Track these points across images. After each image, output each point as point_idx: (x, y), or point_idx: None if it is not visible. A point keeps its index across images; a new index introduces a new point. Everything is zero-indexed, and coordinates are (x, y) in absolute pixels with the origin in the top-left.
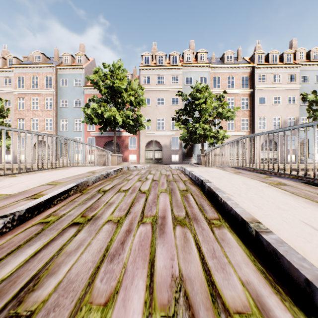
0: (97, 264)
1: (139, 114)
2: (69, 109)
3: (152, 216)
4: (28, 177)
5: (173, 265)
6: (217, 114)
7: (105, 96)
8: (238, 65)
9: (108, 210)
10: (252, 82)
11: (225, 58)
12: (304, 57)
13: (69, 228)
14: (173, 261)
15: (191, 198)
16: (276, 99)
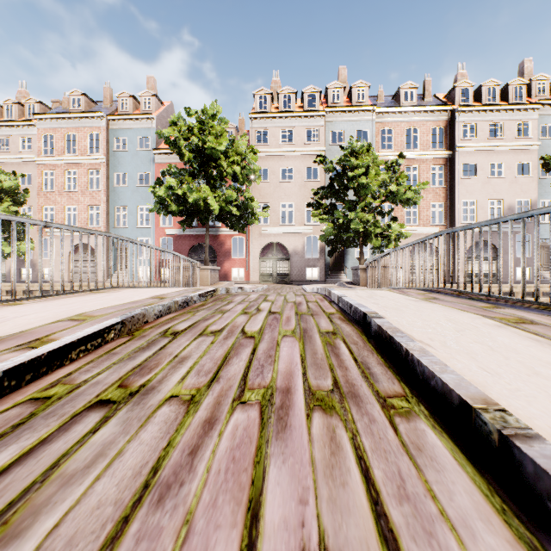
0: (125, 510)
1: (249, 196)
2: (129, 189)
3: (263, 387)
4: (40, 305)
5: (305, 519)
6: (388, 195)
7: (190, 166)
8: (426, 108)
9: (175, 374)
10: (451, 138)
11: (401, 97)
12: (547, 92)
13: (86, 414)
14: (304, 507)
15: (343, 350)
16: (495, 168)
